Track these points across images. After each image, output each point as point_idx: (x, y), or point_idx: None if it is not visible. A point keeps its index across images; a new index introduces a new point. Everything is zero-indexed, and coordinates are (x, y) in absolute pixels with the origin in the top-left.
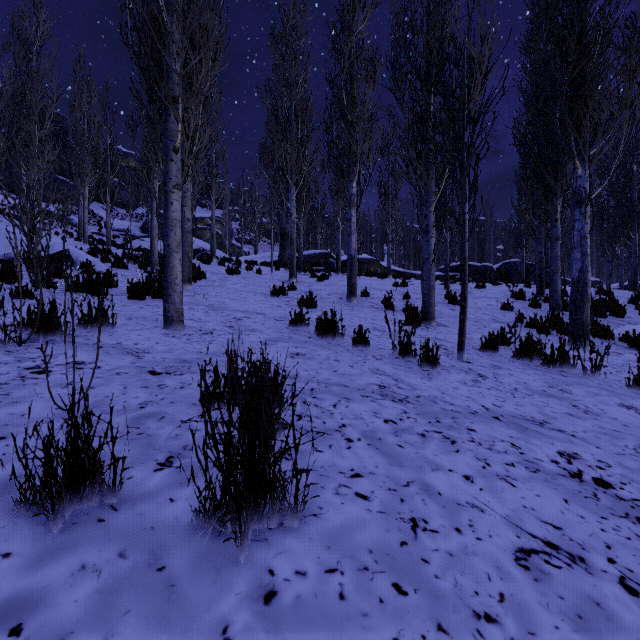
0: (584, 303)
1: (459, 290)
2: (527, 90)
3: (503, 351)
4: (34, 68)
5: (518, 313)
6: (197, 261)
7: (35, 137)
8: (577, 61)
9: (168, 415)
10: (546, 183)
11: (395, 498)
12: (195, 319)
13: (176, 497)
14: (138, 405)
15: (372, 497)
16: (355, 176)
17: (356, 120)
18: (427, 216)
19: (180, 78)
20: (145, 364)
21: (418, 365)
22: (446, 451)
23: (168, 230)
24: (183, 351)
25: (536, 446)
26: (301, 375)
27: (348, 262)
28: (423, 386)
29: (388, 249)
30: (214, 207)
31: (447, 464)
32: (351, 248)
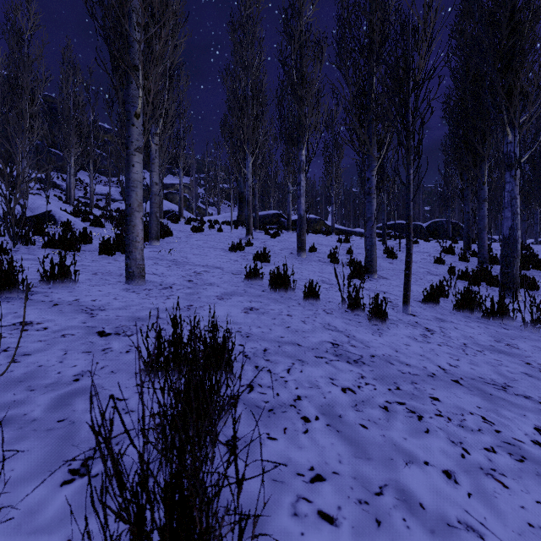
0: (514, 258)
1: (395, 245)
2: (457, 68)
3: (443, 303)
4: (25, 53)
5: (450, 266)
6: (167, 221)
7: (26, 113)
8: (508, 37)
9: (103, 390)
10: (474, 150)
11: (369, 518)
12: (158, 273)
13: (77, 536)
14: (72, 377)
15: (340, 518)
16: (304, 145)
17: (305, 95)
18: (369, 179)
19: (140, 46)
20: (96, 323)
21: (368, 320)
22: (415, 432)
23: (130, 190)
24: (139, 307)
25: (509, 420)
26: (254, 333)
27: (298, 221)
28: (375, 343)
29: (332, 210)
30: (182, 174)
31: (420, 453)
32: (300, 209)
